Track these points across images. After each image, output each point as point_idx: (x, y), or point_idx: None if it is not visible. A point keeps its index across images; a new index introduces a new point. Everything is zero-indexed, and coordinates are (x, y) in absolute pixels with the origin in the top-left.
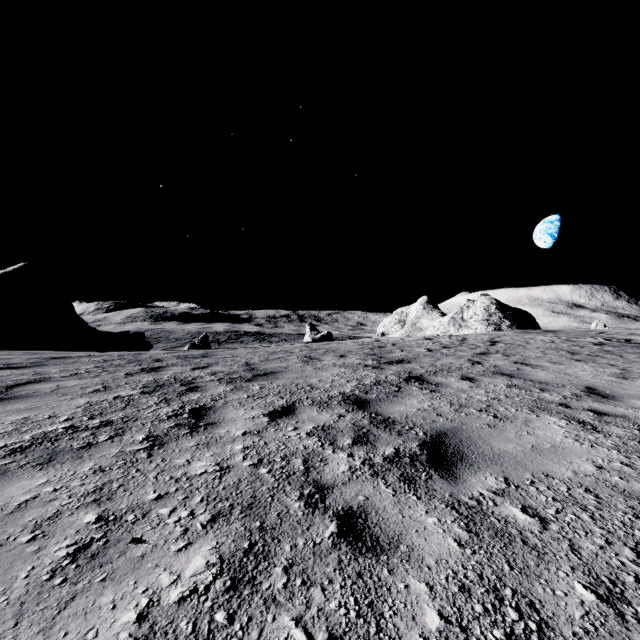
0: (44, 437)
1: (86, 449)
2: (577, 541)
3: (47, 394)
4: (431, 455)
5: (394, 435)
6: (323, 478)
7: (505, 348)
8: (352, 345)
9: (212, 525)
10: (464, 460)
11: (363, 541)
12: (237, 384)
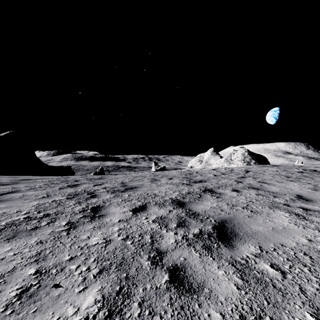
0: (12, 223)
1: (34, 230)
2: (303, 285)
3: (17, 199)
4: (219, 233)
5: (199, 222)
6: (161, 247)
7: (253, 174)
8: (176, 173)
9: (99, 276)
10: (237, 236)
11: (183, 286)
12: (116, 193)
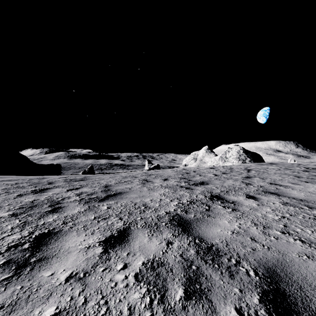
0: None
1: None
2: None
3: None
4: None
5: (226, 276)
6: None
7: (257, 174)
8: (171, 172)
9: None
10: None
11: None
12: (91, 204)
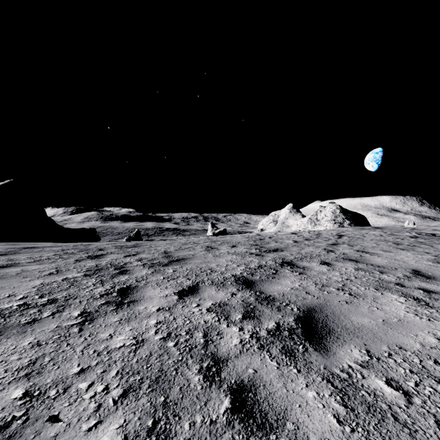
0: None
1: (30, 324)
2: None
3: (12, 276)
4: (305, 329)
5: (274, 310)
6: (219, 351)
7: (349, 240)
8: (241, 238)
9: (122, 400)
10: (331, 333)
11: (254, 418)
12: (156, 268)
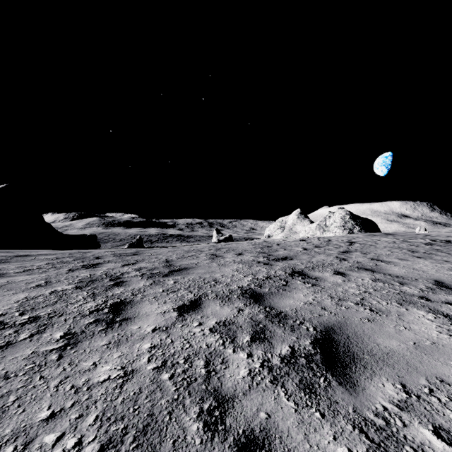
0: None
1: (2, 350)
2: None
3: None
4: (325, 355)
5: (288, 331)
6: (223, 386)
7: (361, 247)
8: (247, 245)
9: None
10: (357, 361)
11: None
12: (156, 279)
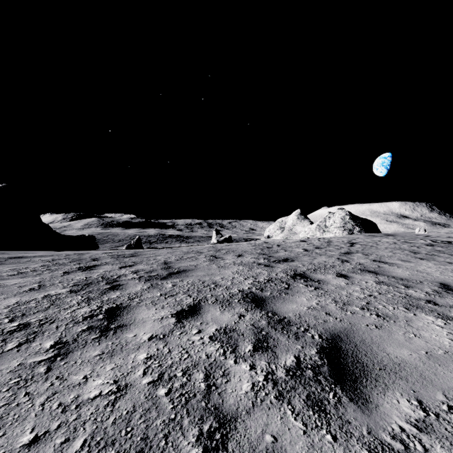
0: None
1: None
2: None
3: None
4: (332, 366)
5: (292, 339)
6: (225, 403)
7: (362, 248)
8: (247, 246)
9: None
10: (367, 373)
11: None
12: (153, 282)
